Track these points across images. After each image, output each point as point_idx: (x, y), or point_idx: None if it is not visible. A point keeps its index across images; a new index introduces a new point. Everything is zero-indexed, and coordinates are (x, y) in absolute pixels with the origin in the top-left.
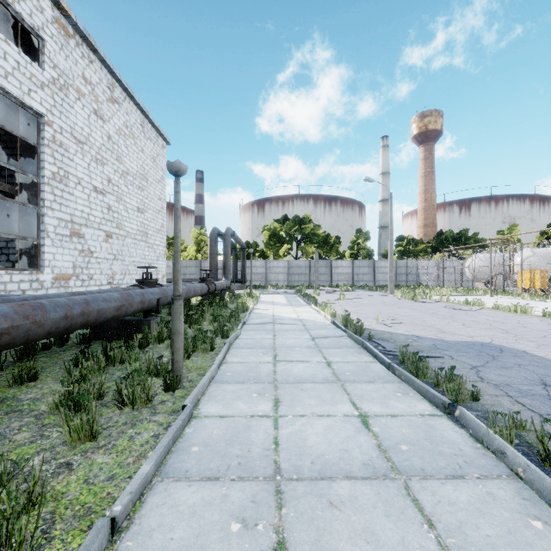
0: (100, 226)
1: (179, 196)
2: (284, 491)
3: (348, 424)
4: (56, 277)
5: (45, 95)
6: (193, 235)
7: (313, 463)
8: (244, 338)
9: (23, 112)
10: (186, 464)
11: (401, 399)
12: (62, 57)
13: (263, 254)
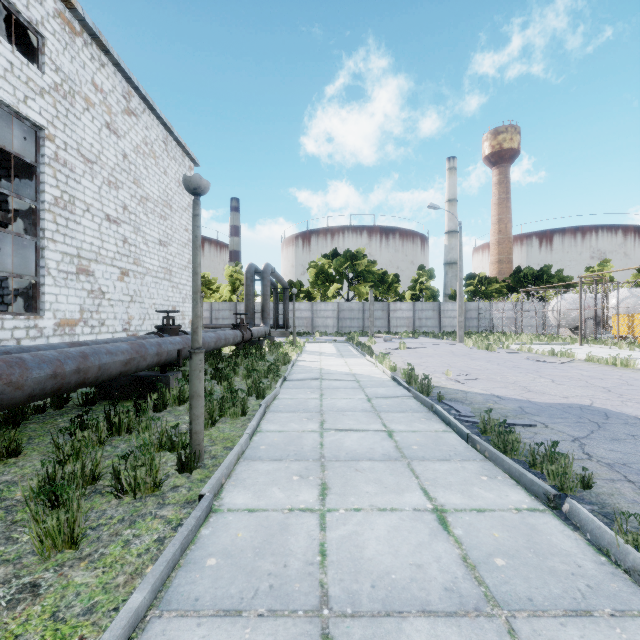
0: (113, 262)
1: (199, 221)
2: (334, 635)
3: (419, 524)
4: (59, 323)
5: (45, 104)
6: (227, 273)
7: (375, 587)
8: (285, 399)
9: (19, 124)
10: (197, 587)
11: (487, 484)
12: (66, 58)
13: (309, 295)
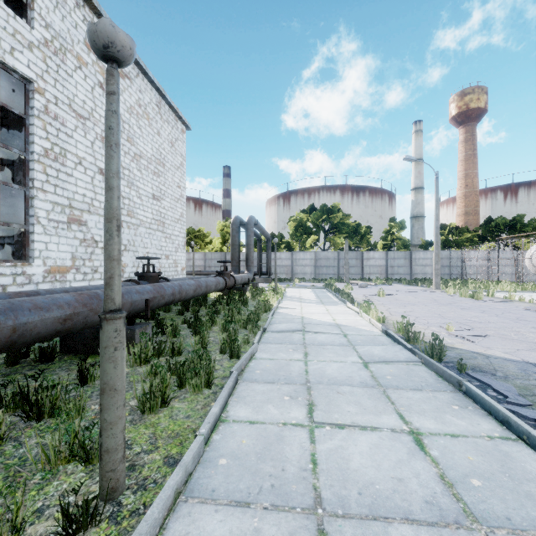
0: None
1: (115, 103)
2: None
3: None
4: (49, 270)
5: (34, 58)
6: (218, 227)
7: None
8: (263, 359)
9: (13, 80)
10: None
11: None
12: (57, 16)
13: (289, 246)
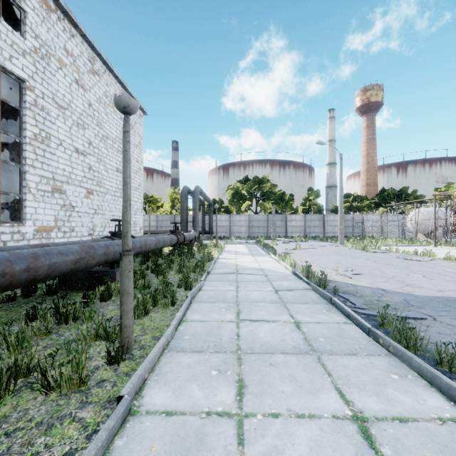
0: (81, 184)
1: (128, 137)
2: None
3: (342, 438)
4: (38, 229)
5: (26, 63)
6: (168, 194)
7: None
8: (208, 290)
9: (8, 78)
10: None
11: (400, 385)
12: (44, 29)
13: (228, 209)
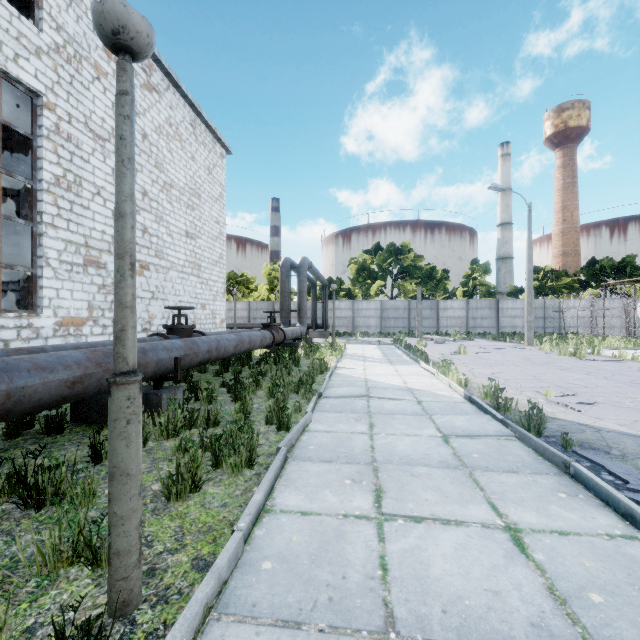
0: None
1: (128, 105)
2: None
3: None
4: (61, 322)
5: (42, 67)
6: (265, 271)
7: None
8: (318, 431)
9: (17, 93)
10: None
11: None
12: (71, 17)
13: (350, 293)
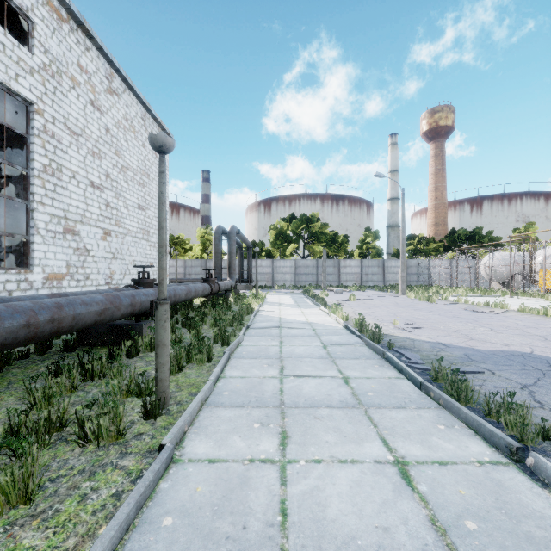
0: (97, 223)
1: (164, 177)
2: None
3: (382, 478)
4: (47, 277)
5: (35, 82)
6: (198, 234)
7: None
8: (247, 345)
9: (12, 100)
10: None
11: (446, 434)
12: (54, 42)
13: (270, 253)
